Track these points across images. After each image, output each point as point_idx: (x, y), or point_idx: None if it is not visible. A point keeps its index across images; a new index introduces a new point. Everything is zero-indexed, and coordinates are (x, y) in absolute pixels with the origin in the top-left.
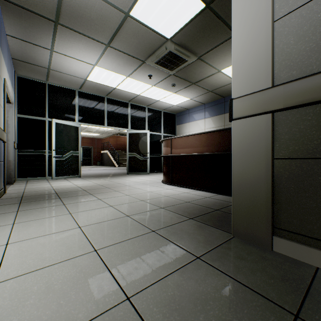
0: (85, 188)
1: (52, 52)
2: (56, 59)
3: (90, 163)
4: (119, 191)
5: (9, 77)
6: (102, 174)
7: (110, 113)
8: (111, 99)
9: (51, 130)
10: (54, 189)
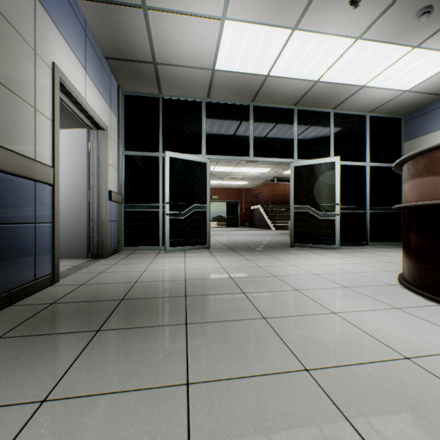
0: (190, 288)
1: (146, 13)
2: (158, 32)
3: (235, 223)
4: (271, 320)
5: (91, 82)
6: (245, 243)
7: (259, 132)
8: (260, 106)
9: (164, 170)
10: (136, 282)
